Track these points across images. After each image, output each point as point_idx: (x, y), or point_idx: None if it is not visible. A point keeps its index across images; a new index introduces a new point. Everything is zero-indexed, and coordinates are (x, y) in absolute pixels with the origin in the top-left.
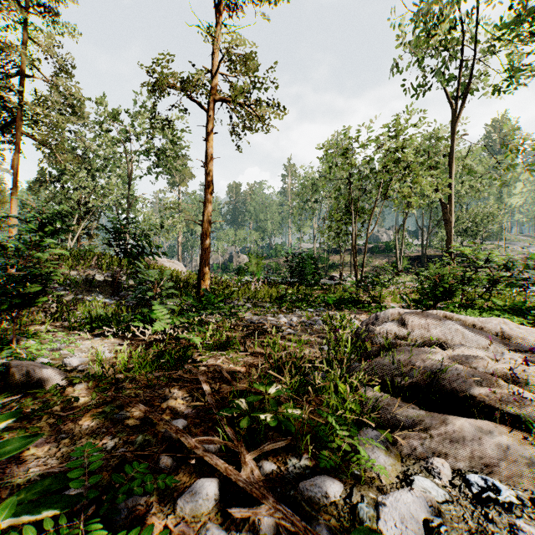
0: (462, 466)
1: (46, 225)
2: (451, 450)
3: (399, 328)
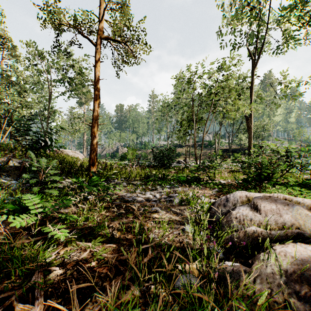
0: None
1: None
2: None
3: (252, 212)
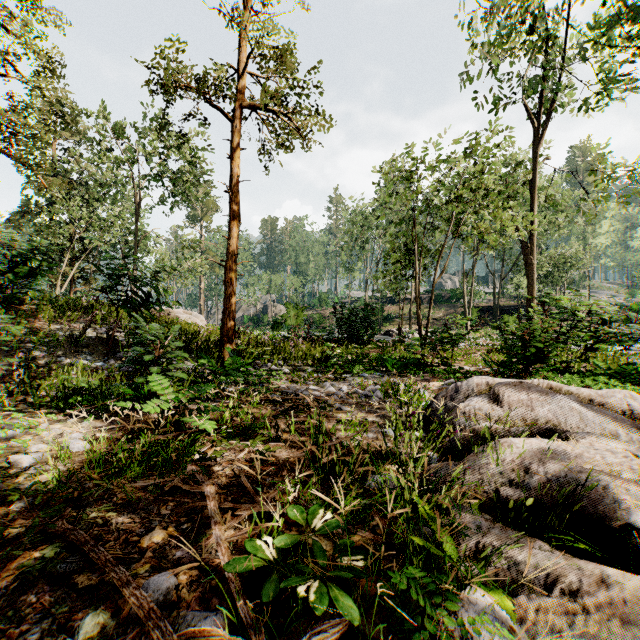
0: None
1: (19, 265)
2: (625, 638)
3: (491, 406)
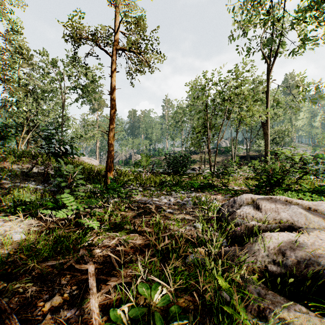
0: None
1: None
2: None
3: (255, 211)
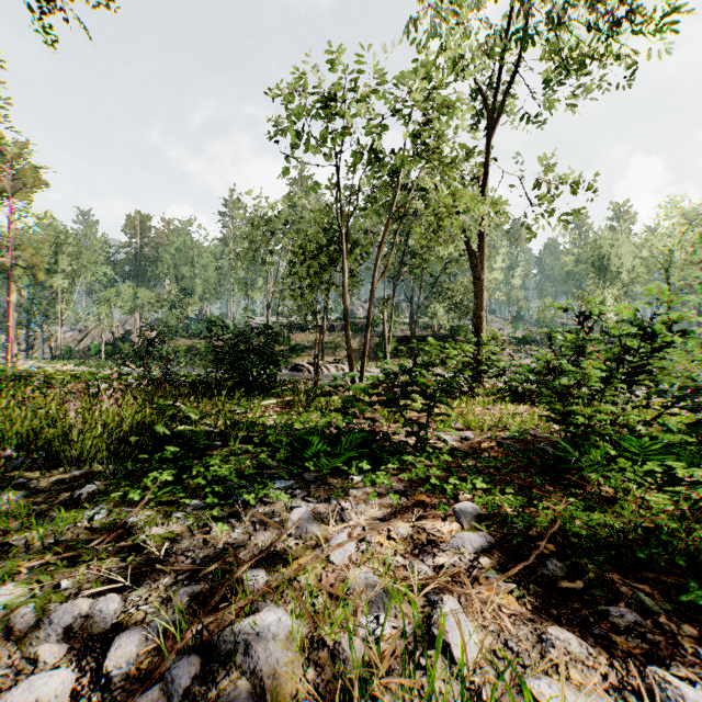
0: None
1: None
2: None
3: None
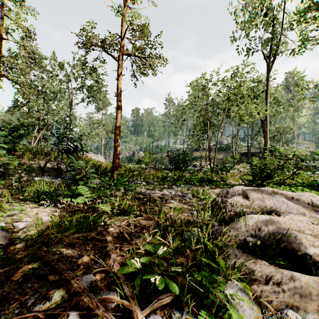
0: (311, 317)
1: (14, 132)
2: (301, 303)
3: (244, 200)
